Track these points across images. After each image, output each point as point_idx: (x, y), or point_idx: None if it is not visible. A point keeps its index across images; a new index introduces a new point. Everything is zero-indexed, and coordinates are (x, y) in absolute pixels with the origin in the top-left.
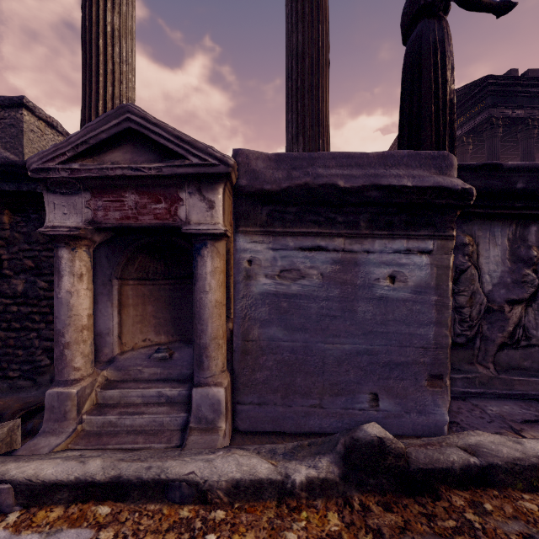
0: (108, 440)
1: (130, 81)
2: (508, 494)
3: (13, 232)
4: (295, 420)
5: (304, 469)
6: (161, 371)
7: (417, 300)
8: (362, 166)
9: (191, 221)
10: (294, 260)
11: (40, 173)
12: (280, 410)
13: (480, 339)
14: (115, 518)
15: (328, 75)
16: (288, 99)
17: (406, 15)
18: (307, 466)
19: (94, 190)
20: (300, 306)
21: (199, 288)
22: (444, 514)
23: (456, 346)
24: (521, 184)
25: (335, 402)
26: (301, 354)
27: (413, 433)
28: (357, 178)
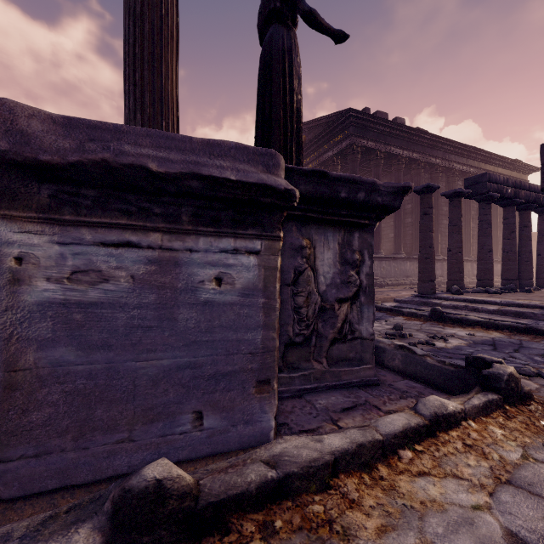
0: None
1: None
2: (301, 502)
3: None
4: (93, 465)
5: None
6: None
7: (245, 303)
8: (184, 151)
9: None
10: (93, 258)
11: None
12: (70, 457)
13: (316, 337)
14: None
15: (175, 51)
16: (125, 66)
17: (261, 15)
18: None
19: None
20: (101, 318)
21: None
22: None
23: (296, 345)
24: (344, 194)
25: (150, 431)
26: (104, 378)
27: (239, 446)
28: (174, 162)
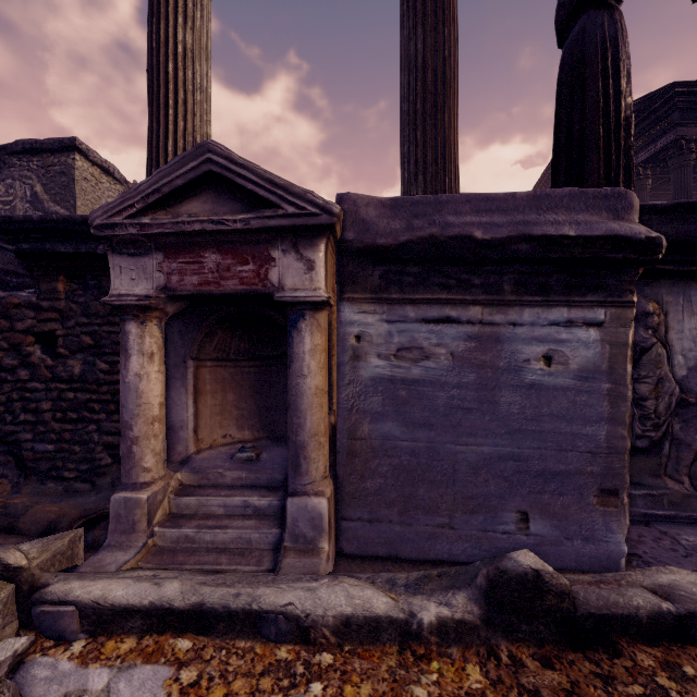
0: (184, 558)
1: (205, 113)
2: None
3: (68, 302)
4: (416, 543)
5: (433, 606)
6: (246, 476)
7: (582, 388)
8: (506, 211)
9: (285, 286)
10: (415, 336)
11: (104, 229)
12: (396, 530)
13: (670, 443)
14: (198, 655)
15: (456, 93)
16: (404, 127)
17: (563, 7)
18: (437, 603)
19: (168, 250)
20: (423, 396)
21: (295, 371)
22: (626, 677)
23: (634, 452)
24: None
25: (470, 522)
26: (425, 457)
27: (576, 566)
28: (500, 226)
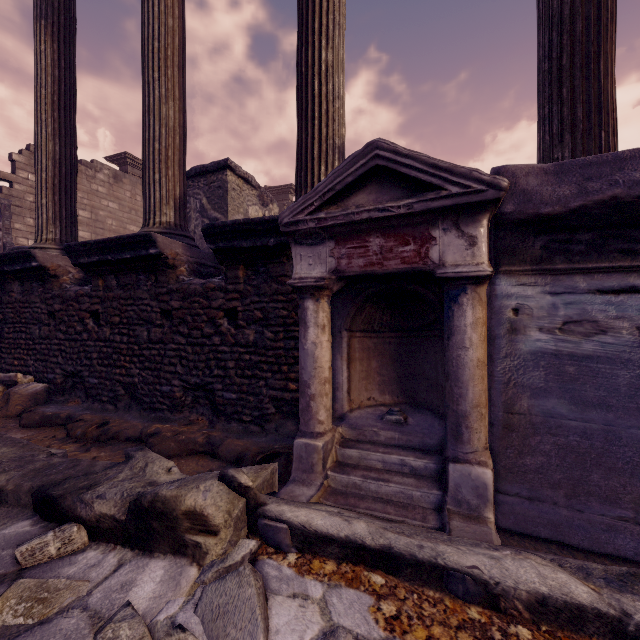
0: (355, 502)
1: (341, 117)
2: None
3: (245, 285)
4: (589, 532)
5: None
6: (399, 437)
7: None
8: None
9: (446, 262)
10: (586, 308)
11: (290, 226)
12: (562, 513)
13: None
14: (392, 592)
15: (613, 35)
16: (543, 88)
17: None
18: None
19: (338, 238)
20: (597, 373)
21: (455, 343)
22: None
23: None
24: None
25: None
26: (600, 440)
27: None
28: None
